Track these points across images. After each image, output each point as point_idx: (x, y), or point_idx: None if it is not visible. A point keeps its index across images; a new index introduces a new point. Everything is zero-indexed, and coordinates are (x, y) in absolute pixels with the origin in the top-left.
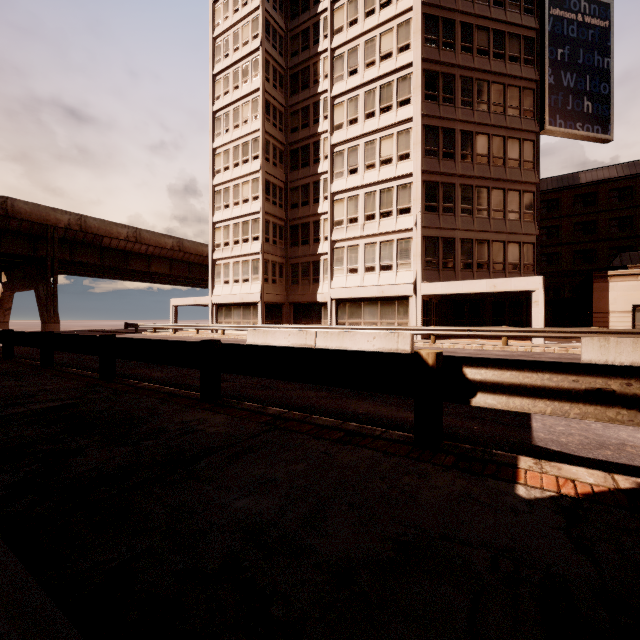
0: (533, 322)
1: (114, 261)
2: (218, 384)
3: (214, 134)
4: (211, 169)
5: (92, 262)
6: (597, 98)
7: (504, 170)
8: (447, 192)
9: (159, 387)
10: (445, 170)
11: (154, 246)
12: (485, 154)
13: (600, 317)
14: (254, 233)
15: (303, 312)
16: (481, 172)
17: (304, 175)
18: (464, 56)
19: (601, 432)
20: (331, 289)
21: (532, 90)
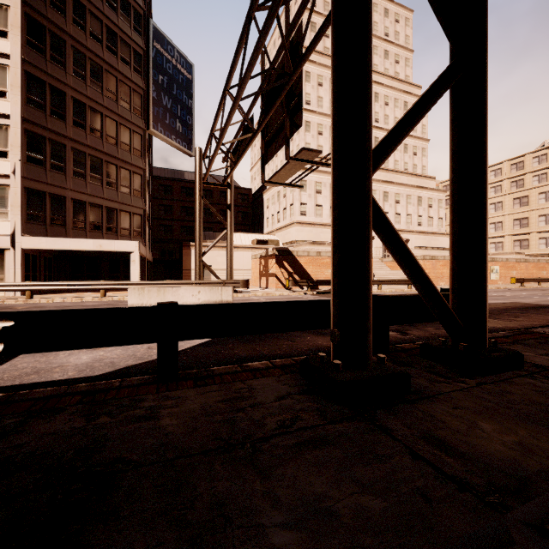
0: (132, 277)
1: None
2: None
3: None
4: None
5: None
6: (185, 124)
7: (117, 149)
8: (57, 150)
9: None
10: (54, 128)
11: None
12: (99, 129)
13: (187, 273)
14: None
15: None
16: (95, 143)
17: None
18: (77, 29)
19: (57, 360)
20: None
21: (141, 95)
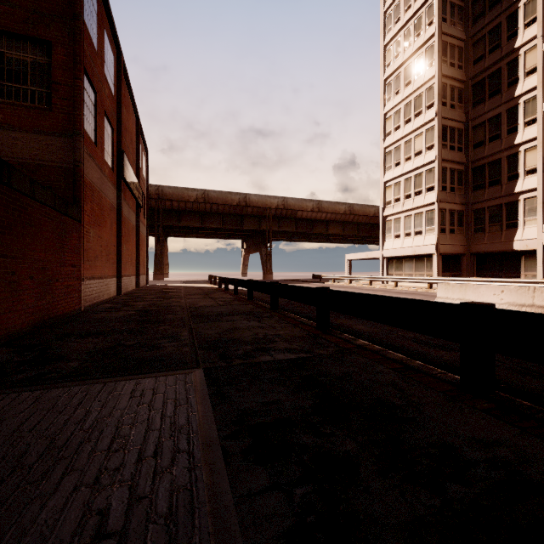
0: None
1: (304, 228)
2: (492, 370)
3: (384, 100)
4: (381, 134)
5: (290, 230)
6: None
7: None
8: None
9: (381, 349)
10: None
11: (331, 213)
12: None
13: None
14: (428, 184)
15: (491, 263)
16: None
17: (492, 106)
18: None
19: None
20: (543, 233)
21: None
